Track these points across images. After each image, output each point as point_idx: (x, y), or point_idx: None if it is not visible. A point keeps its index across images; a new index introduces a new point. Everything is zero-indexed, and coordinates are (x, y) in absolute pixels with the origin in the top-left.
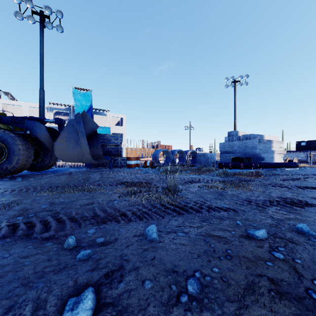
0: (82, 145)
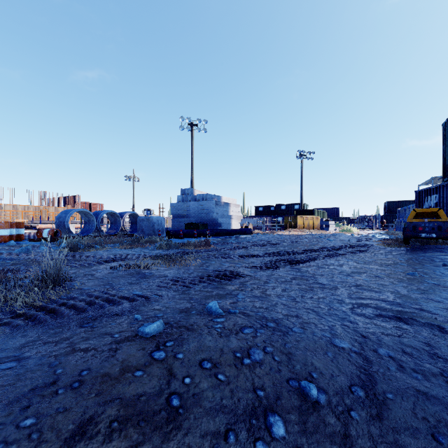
0: None
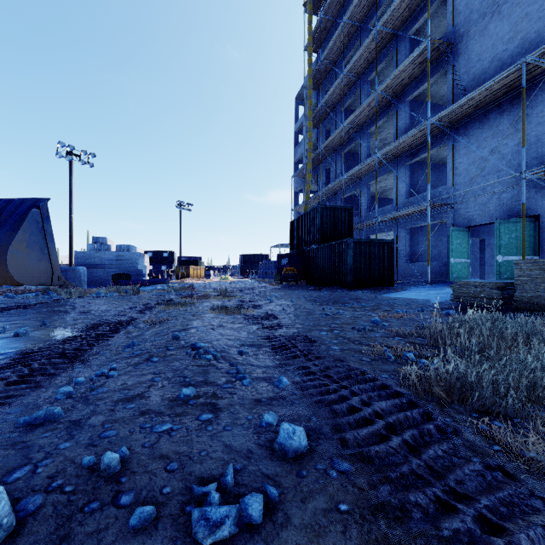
0: (51, 256)
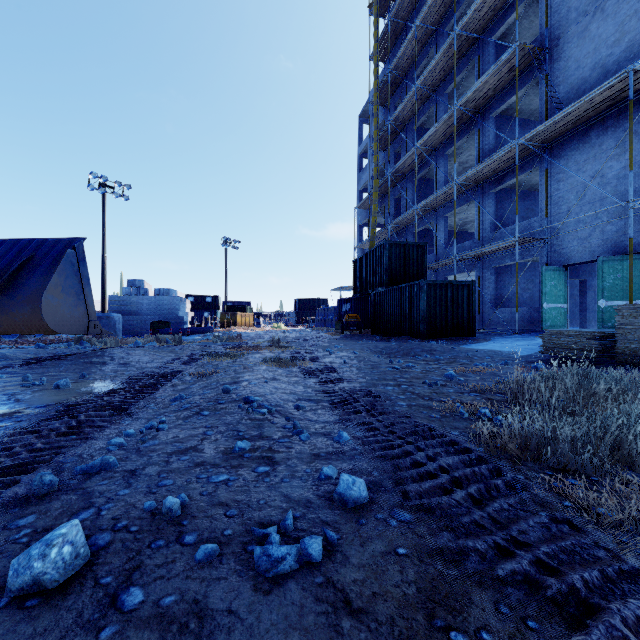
0: (87, 302)
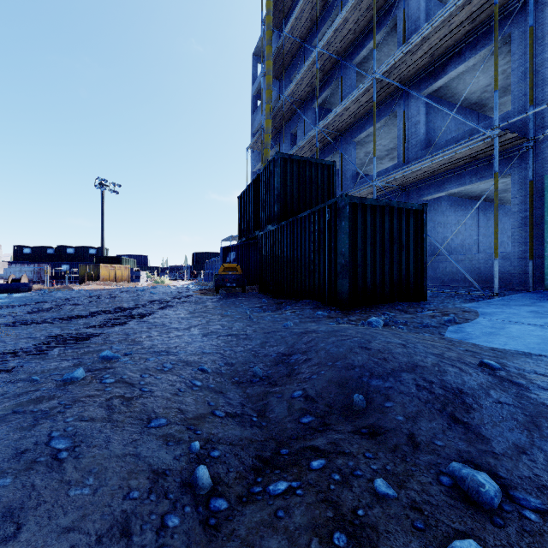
0: None
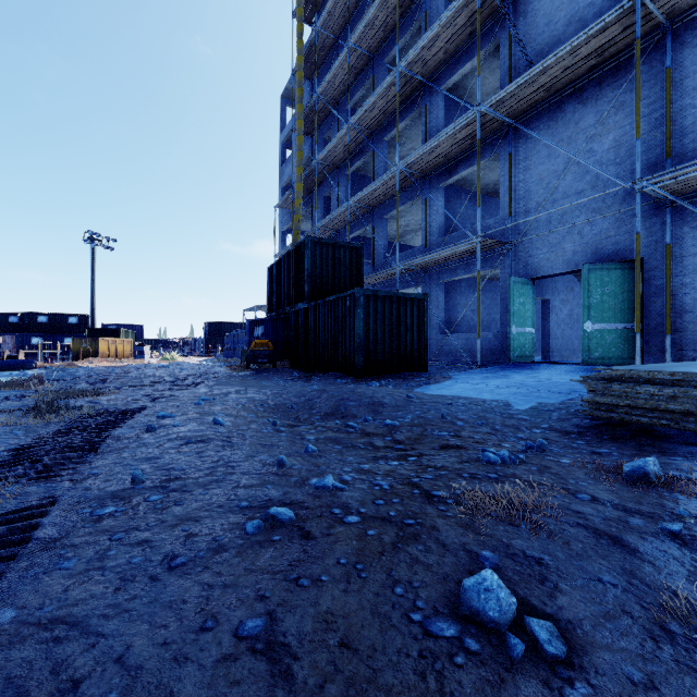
0: None
